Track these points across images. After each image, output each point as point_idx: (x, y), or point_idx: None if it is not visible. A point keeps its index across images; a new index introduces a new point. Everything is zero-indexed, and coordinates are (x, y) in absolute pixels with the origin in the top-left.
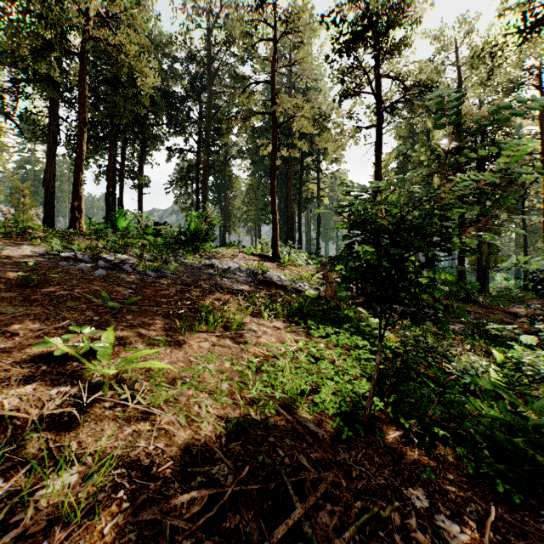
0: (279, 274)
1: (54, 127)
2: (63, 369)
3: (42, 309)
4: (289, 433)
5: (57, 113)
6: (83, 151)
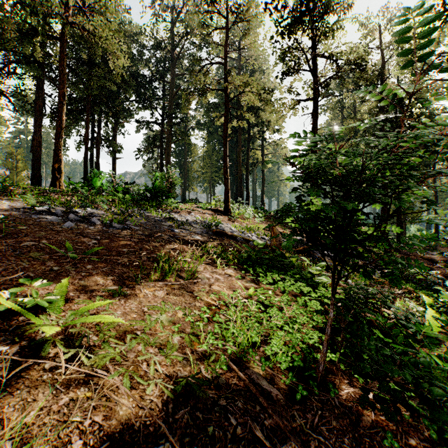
0: (230, 226)
1: (41, 101)
2: (7, 325)
3: (3, 260)
4: (241, 393)
5: (43, 90)
6: (63, 121)
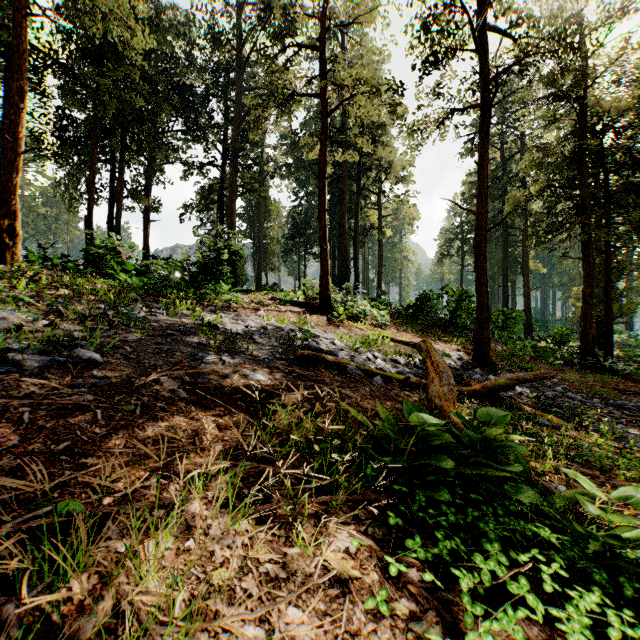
0: (331, 336)
1: None
2: None
3: None
4: None
5: None
6: (20, 140)
